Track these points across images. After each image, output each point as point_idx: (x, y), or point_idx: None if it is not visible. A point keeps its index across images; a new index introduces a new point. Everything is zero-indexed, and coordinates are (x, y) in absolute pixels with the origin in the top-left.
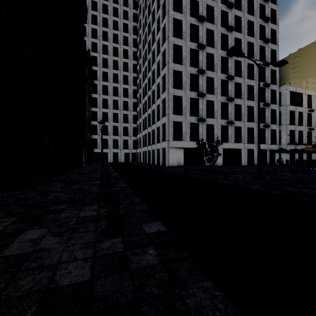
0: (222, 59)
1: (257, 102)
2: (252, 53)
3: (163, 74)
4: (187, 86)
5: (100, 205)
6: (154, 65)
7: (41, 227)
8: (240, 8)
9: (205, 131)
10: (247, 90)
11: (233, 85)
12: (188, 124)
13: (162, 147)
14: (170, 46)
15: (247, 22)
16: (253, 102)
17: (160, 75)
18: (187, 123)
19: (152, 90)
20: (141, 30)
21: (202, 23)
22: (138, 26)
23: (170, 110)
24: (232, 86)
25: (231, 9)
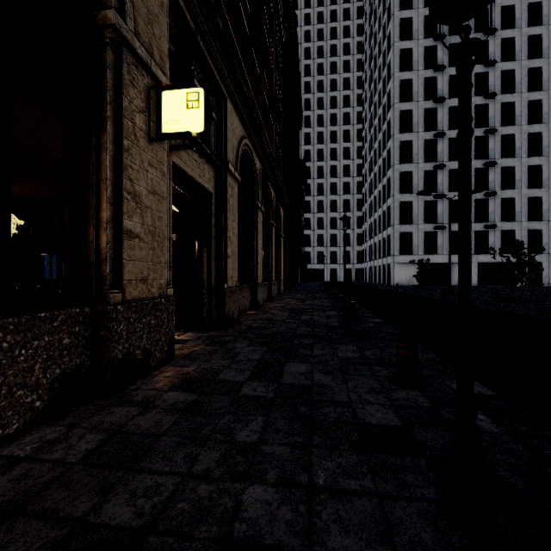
0: (478, 140)
1: (550, 190)
2: (538, 114)
3: (388, 177)
4: (419, 187)
5: (325, 294)
6: (380, 161)
7: (311, 295)
8: (512, 55)
9: (446, 240)
10: (526, 174)
11: (498, 171)
12: (421, 234)
13: (387, 263)
14: (395, 145)
15: (529, 71)
16: (540, 190)
17: (386, 176)
18: (420, 233)
19: (378, 190)
20: (366, 106)
21: (442, 102)
22: (362, 97)
23: (395, 220)
24: (495, 174)
25: (494, 65)
